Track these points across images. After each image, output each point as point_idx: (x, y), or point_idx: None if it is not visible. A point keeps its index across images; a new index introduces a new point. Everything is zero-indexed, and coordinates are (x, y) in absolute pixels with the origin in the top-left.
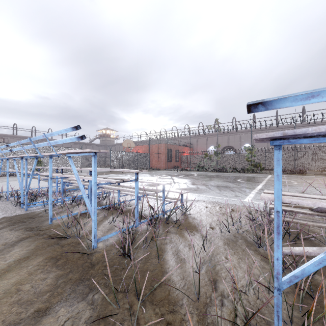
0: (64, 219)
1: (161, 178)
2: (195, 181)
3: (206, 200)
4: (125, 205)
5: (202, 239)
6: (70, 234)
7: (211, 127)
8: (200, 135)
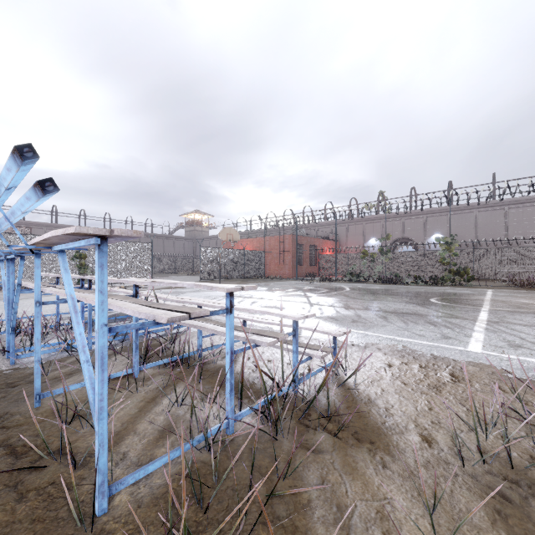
0: (75, 392)
1: (286, 295)
2: (349, 302)
3: (383, 347)
4: (211, 358)
5: (429, 511)
6: (63, 447)
7: (371, 206)
8: (354, 219)
